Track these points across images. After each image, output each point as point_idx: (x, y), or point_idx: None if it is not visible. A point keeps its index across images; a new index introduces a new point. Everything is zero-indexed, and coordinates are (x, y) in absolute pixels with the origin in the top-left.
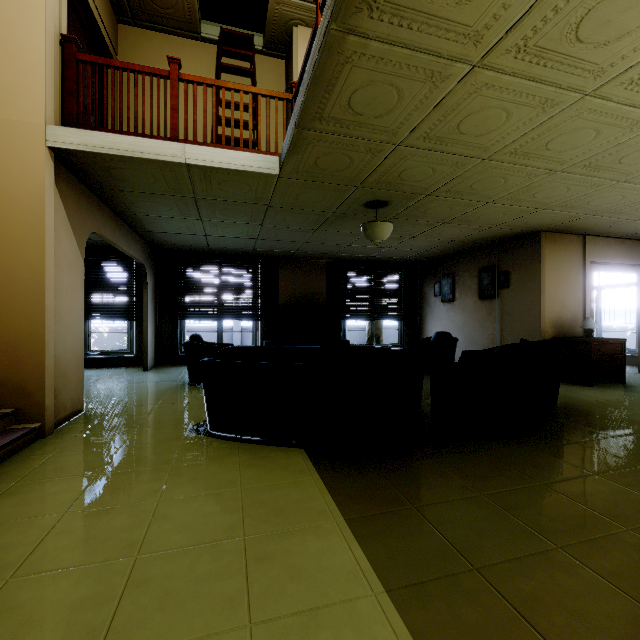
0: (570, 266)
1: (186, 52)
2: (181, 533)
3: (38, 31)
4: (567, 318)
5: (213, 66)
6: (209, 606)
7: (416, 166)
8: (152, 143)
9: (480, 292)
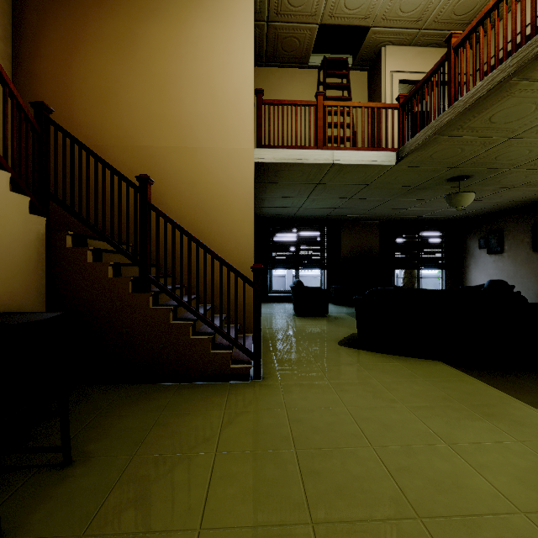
0: None
1: (297, 78)
2: (416, 398)
3: (250, 91)
4: None
5: (315, 85)
6: (481, 431)
7: (516, 150)
8: (313, 152)
9: (534, 245)
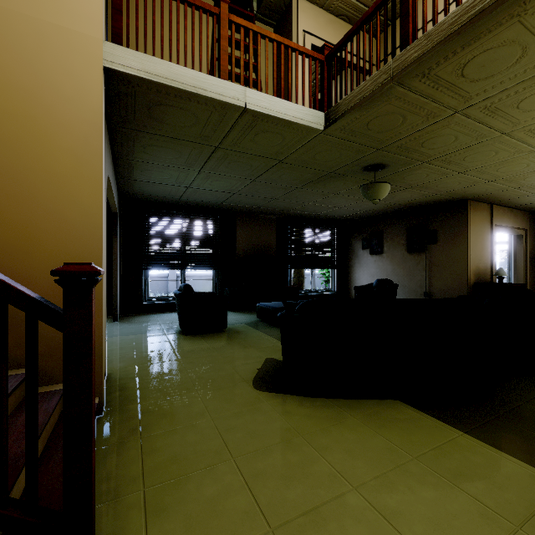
0: (483, 227)
1: None
2: None
3: None
4: (482, 268)
5: (210, 21)
6: None
7: (446, 134)
8: (215, 81)
9: (409, 246)
